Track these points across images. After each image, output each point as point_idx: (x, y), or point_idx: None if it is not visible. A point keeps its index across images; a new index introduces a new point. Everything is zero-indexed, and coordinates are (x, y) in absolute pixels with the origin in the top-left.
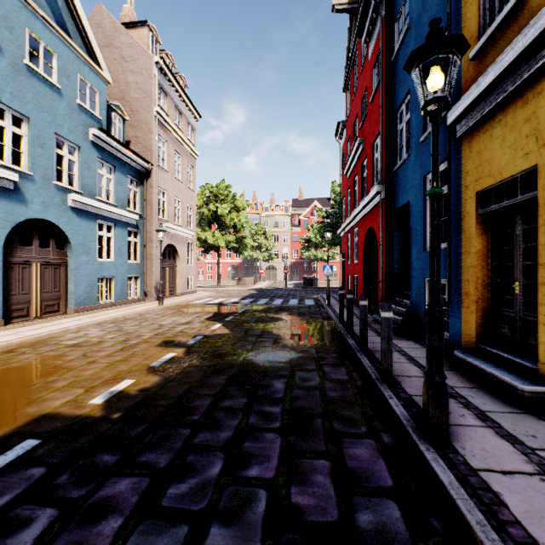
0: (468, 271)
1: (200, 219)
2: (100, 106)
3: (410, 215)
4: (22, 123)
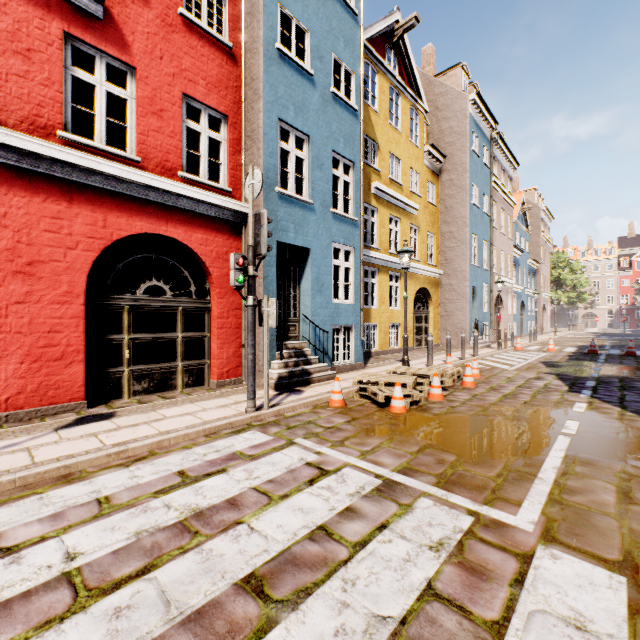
0: None
1: None
2: (528, 247)
3: None
4: (519, 269)
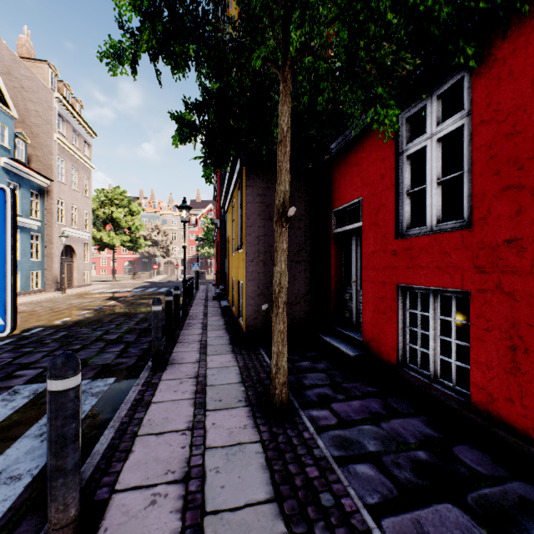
0: (227, 269)
1: (95, 219)
2: (9, 138)
3: None
4: None
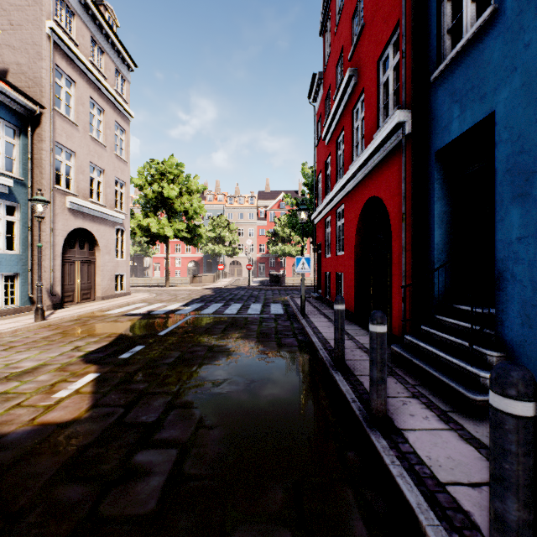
0: None
1: (145, 204)
2: None
3: (500, 141)
4: None
